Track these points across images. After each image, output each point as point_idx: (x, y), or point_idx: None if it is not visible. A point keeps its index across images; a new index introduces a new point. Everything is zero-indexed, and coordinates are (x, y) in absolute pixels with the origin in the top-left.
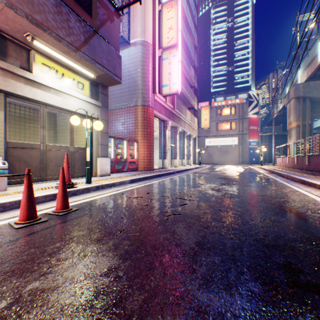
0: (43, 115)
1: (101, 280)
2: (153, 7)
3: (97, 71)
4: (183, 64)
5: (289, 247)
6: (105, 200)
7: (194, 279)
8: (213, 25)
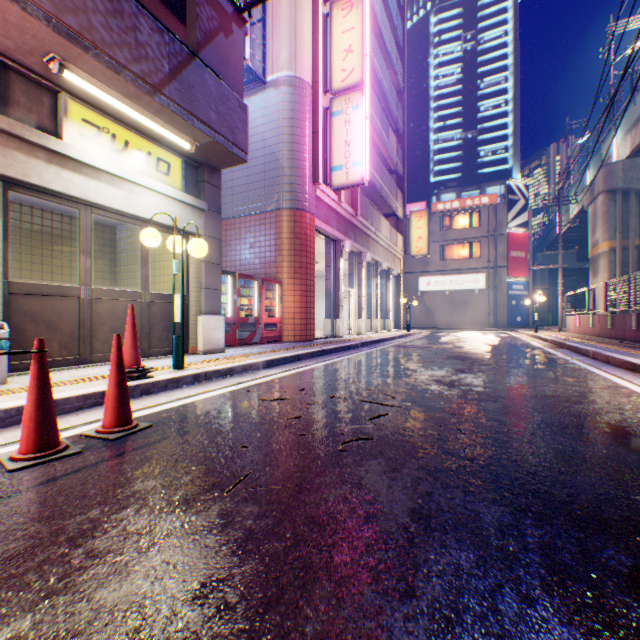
0: (85, 228)
1: (183, 617)
2: (314, 7)
3: (198, 137)
4: (374, 126)
5: (635, 526)
6: (211, 405)
7: (414, 617)
8: (435, 47)
